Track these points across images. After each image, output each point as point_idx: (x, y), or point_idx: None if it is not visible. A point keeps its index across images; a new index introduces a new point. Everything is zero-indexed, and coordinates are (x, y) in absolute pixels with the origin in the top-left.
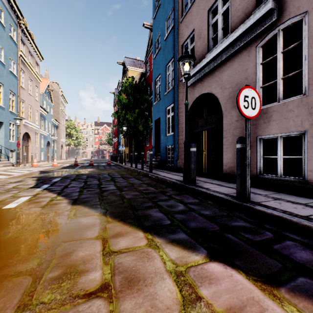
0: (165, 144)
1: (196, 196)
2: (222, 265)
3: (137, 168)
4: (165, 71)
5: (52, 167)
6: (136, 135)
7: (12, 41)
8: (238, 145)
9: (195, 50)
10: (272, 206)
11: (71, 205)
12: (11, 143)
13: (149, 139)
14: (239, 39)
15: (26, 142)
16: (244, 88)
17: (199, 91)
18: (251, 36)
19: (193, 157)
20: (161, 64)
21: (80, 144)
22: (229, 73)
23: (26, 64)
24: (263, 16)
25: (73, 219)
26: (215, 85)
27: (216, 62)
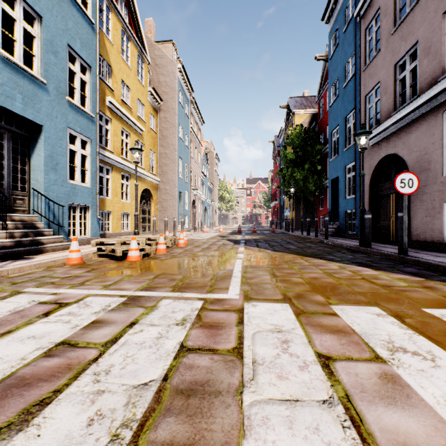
0: (344, 208)
1: (367, 254)
2: (360, 267)
3: (309, 236)
4: (344, 123)
5: (219, 233)
6: (305, 195)
7: (186, 117)
8: (399, 214)
9: (380, 105)
10: (424, 258)
11: (274, 251)
12: (186, 210)
13: (324, 200)
14: (425, 104)
15: (193, 209)
16: (401, 173)
17: (385, 151)
18: (436, 104)
19: (368, 223)
20: (339, 115)
21: (233, 208)
22: (416, 135)
23: (194, 134)
24: (445, 88)
25: (282, 255)
26: (402, 146)
27: (403, 124)
